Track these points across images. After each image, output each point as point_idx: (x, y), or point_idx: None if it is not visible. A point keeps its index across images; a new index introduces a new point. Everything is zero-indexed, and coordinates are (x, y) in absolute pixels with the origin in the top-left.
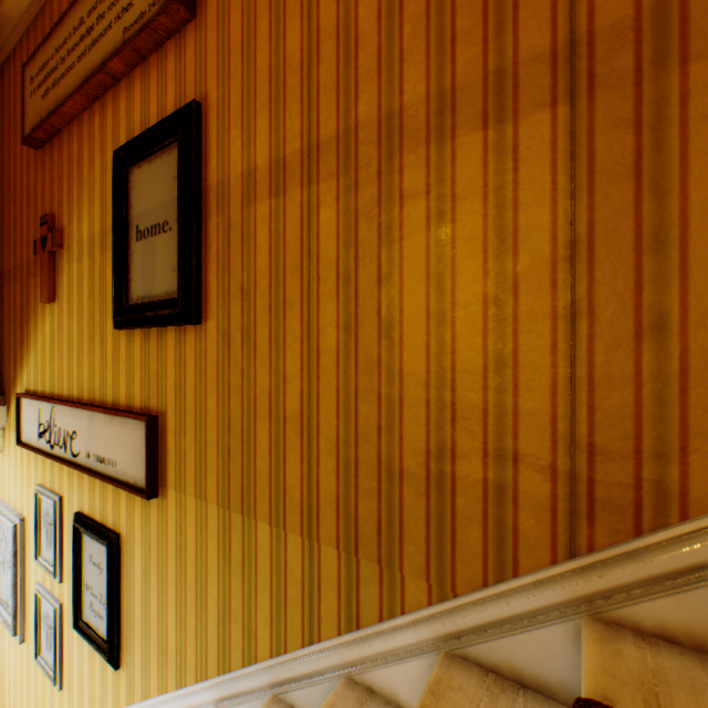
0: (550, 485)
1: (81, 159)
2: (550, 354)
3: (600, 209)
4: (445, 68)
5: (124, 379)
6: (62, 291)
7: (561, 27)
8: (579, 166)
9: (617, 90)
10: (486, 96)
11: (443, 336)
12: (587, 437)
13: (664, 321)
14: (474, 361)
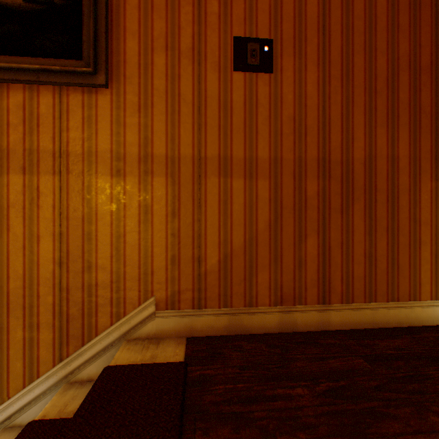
0: (53, 333)
1: None
2: (53, 278)
3: (72, 221)
4: (4, 137)
5: None
6: None
7: (58, 143)
8: (64, 202)
9: (77, 177)
10: (25, 159)
11: (3, 271)
12: (67, 311)
13: (92, 266)
14: (19, 282)
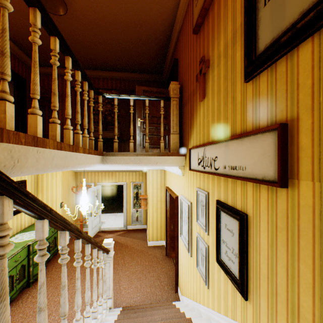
0: None
1: (218, 11)
2: None
3: None
4: None
5: (249, 114)
6: (208, 90)
7: None
8: None
9: None
10: None
11: None
12: None
13: None
14: None
